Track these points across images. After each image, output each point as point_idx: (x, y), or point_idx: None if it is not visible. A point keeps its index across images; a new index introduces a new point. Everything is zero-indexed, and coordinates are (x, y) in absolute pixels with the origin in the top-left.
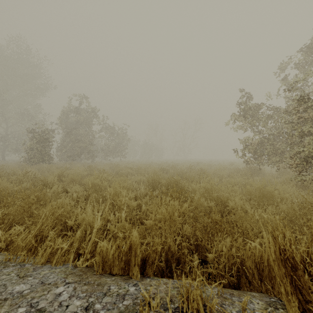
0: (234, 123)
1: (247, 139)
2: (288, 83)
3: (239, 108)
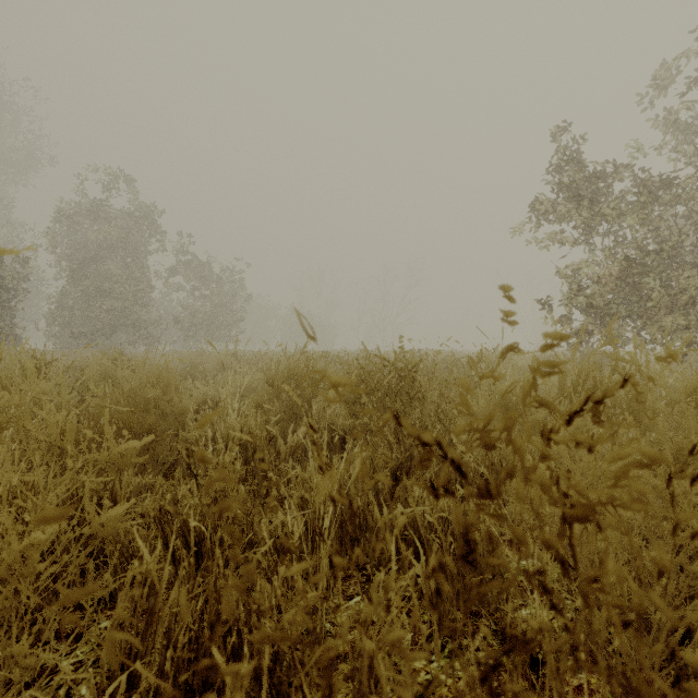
0: (537, 228)
1: (580, 269)
2: (676, 125)
3: (551, 184)
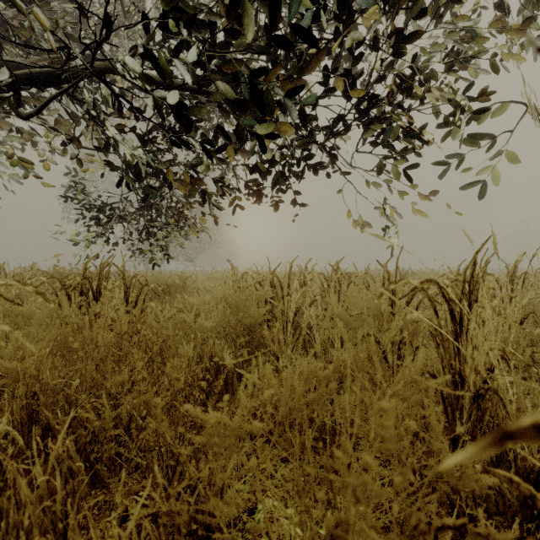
0: None
1: None
2: None
3: None
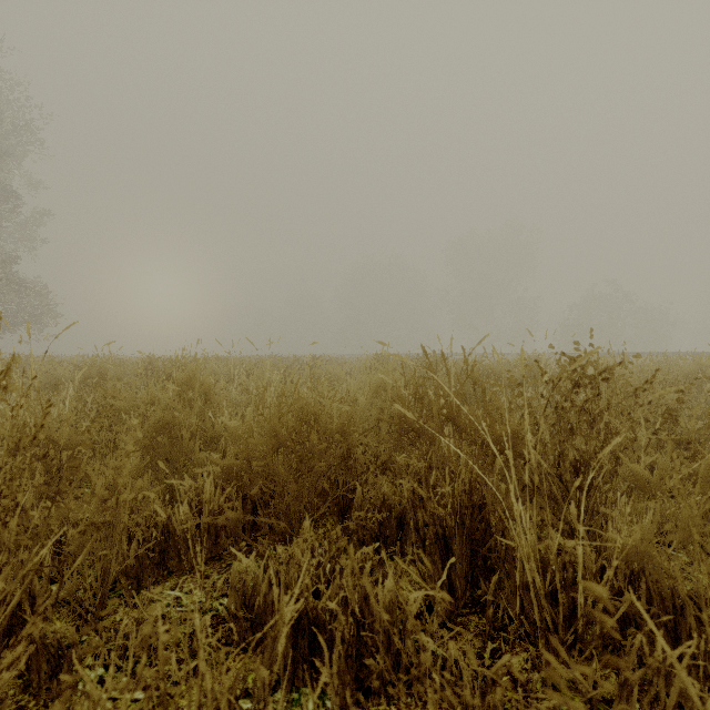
0: None
1: None
2: None
3: None
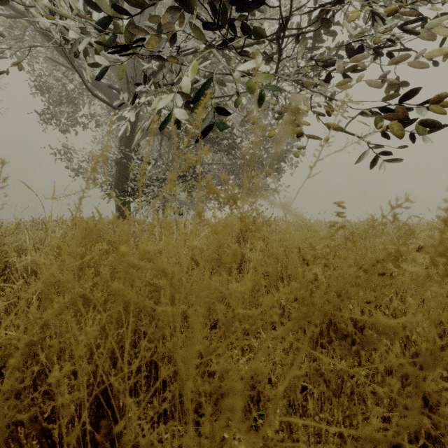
0: None
1: None
2: None
3: None
